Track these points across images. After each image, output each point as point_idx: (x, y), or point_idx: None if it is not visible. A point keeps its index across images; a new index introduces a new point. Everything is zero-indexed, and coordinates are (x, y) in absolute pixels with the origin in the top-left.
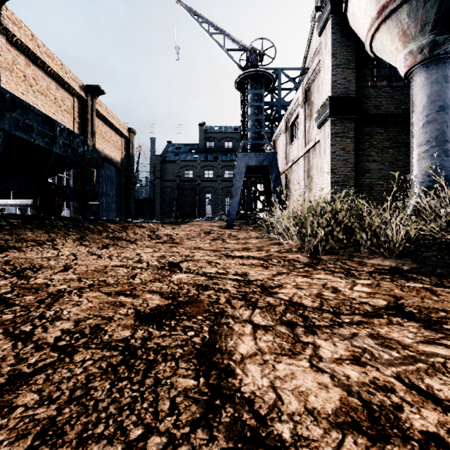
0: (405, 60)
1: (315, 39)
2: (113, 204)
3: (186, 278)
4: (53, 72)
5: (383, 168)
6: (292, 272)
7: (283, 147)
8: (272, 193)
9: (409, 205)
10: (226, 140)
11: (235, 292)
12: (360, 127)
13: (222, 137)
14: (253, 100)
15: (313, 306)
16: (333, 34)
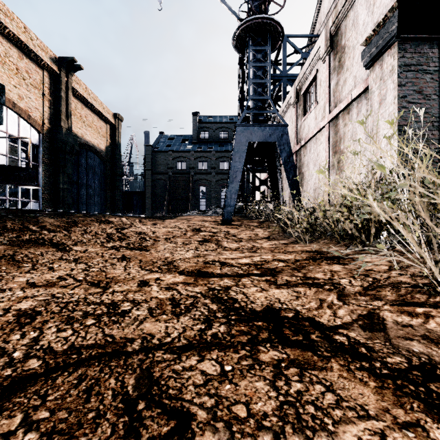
0: None
1: None
2: (96, 196)
3: None
4: (13, 34)
5: None
6: None
7: (292, 124)
8: (278, 180)
9: None
10: (221, 131)
11: None
12: None
13: (217, 127)
14: (256, 60)
15: None
16: None
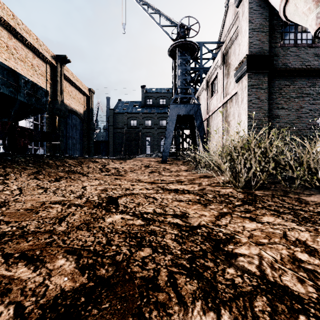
0: (317, 18)
1: (228, 20)
2: (77, 144)
3: (120, 221)
4: (30, 44)
5: (290, 114)
6: (234, 212)
7: (205, 101)
8: (196, 136)
9: (319, 144)
10: (160, 98)
11: (179, 254)
12: (271, 80)
13: (158, 96)
14: (182, 64)
15: (313, 299)
16: (250, 3)
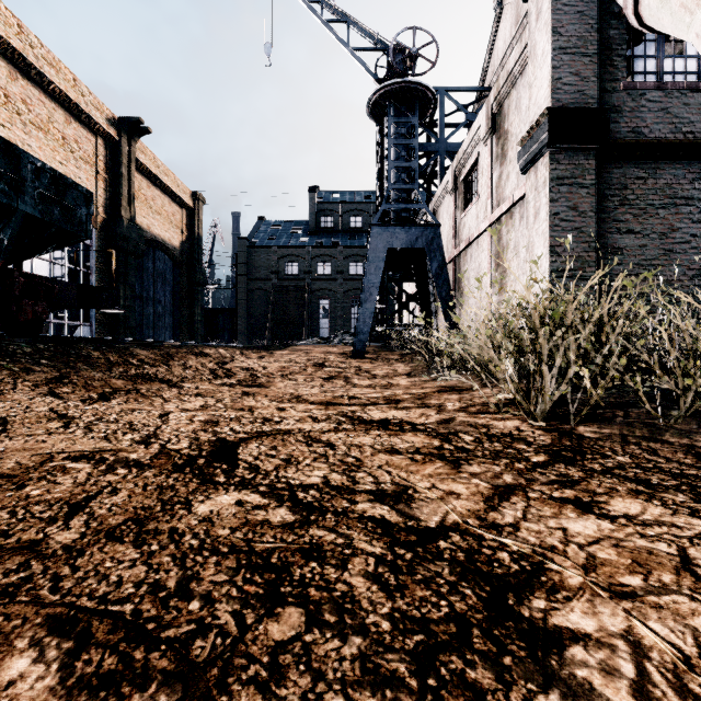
0: None
1: (502, 38)
2: (167, 316)
3: (231, 513)
4: (59, 91)
5: (647, 245)
6: (534, 484)
7: (450, 218)
8: (431, 297)
9: None
10: (352, 215)
11: (387, 632)
12: (604, 168)
13: (346, 209)
14: (399, 136)
15: None
16: None
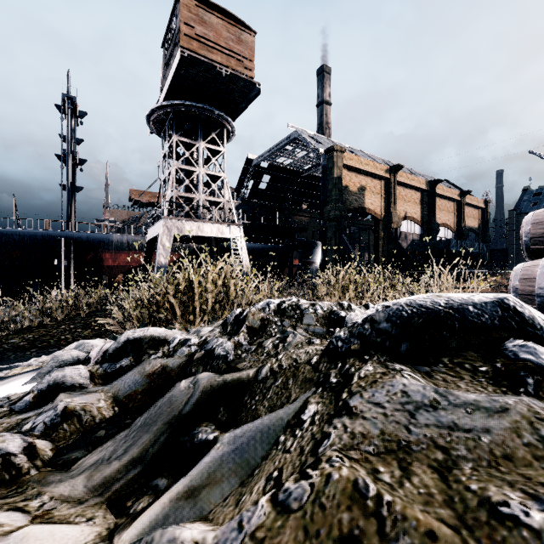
0: None
1: None
2: None
3: None
4: (448, 197)
5: None
6: None
7: None
8: None
9: None
10: None
11: None
12: None
13: None
14: None
15: None
16: None
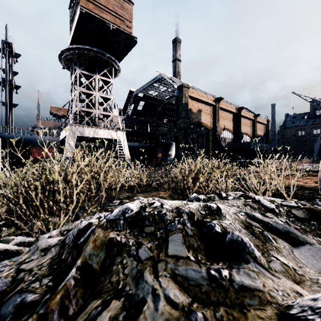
0: None
1: None
2: None
3: None
4: (247, 117)
5: None
6: None
7: None
8: None
9: None
10: None
11: None
12: None
13: None
14: None
15: None
16: None
